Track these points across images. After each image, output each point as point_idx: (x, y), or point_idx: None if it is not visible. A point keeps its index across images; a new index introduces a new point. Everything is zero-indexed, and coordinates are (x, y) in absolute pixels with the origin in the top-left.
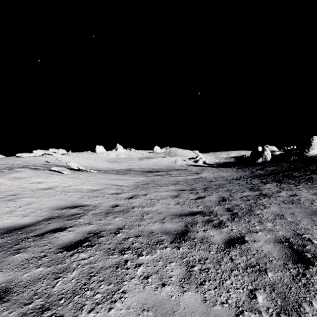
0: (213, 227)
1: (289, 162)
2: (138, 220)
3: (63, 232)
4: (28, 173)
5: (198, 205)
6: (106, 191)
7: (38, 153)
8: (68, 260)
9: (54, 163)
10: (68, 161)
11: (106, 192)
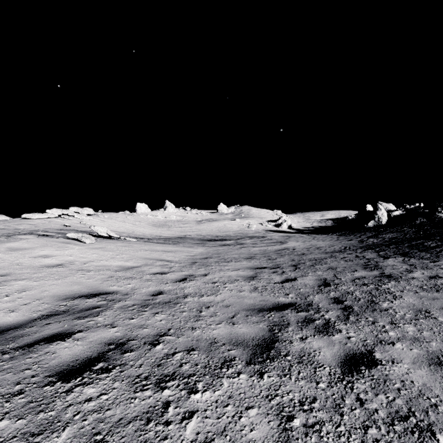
0: (316, 331)
1: (414, 227)
2: (192, 318)
3: (64, 342)
4: (31, 241)
5: (288, 293)
6: (145, 269)
7: (53, 213)
8: (59, 402)
9: (76, 227)
10: (96, 224)
11: (146, 272)
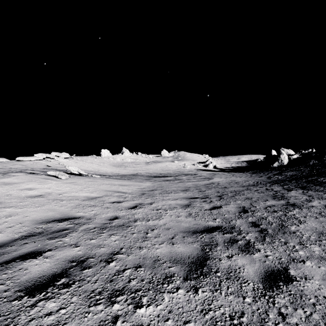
0: (240, 250)
1: (308, 167)
2: (140, 239)
3: (36, 259)
4: (20, 178)
5: (215, 218)
6: (106, 199)
7: (39, 157)
8: (24, 316)
9: (55, 167)
10: (71, 165)
11: (106, 201)
